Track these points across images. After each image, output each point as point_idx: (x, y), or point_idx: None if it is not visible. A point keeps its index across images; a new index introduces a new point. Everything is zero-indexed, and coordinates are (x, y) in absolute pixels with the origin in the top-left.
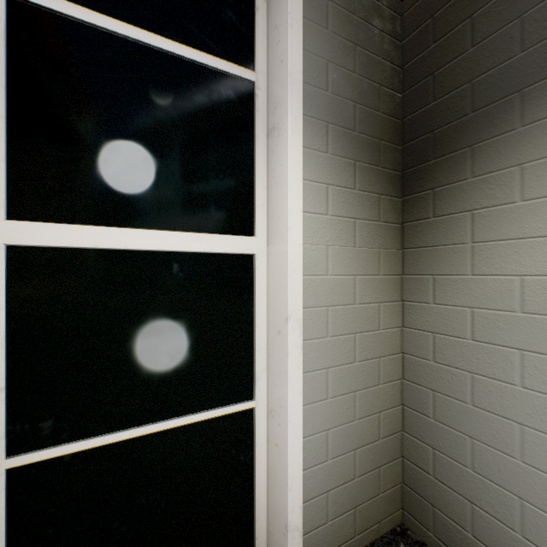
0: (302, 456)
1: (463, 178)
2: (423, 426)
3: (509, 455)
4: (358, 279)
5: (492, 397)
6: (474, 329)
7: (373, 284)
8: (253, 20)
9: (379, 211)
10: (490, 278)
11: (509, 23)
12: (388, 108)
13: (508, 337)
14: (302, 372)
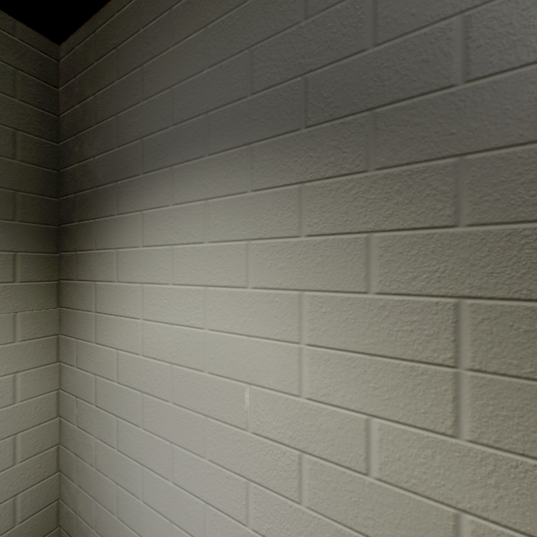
0: None
1: (92, 248)
2: (72, 491)
3: (113, 512)
4: None
5: (105, 459)
6: (97, 395)
7: (4, 354)
8: None
9: (14, 270)
10: (104, 348)
11: (113, 116)
12: (34, 157)
13: (112, 404)
14: None
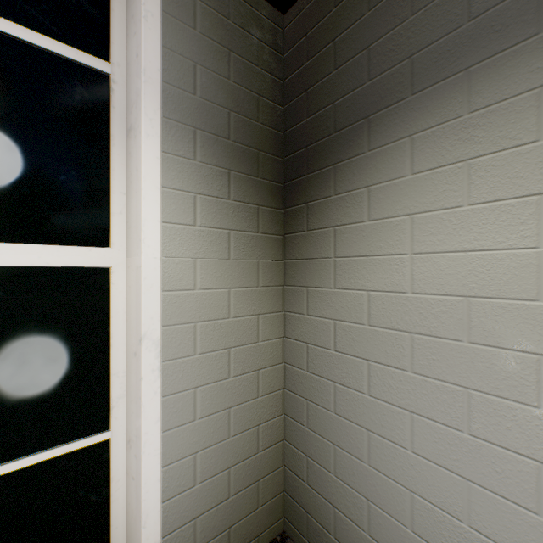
0: (163, 487)
1: (328, 194)
2: (300, 434)
3: (360, 459)
4: (233, 292)
5: (349, 405)
6: (336, 340)
7: (252, 296)
8: (109, 5)
9: (258, 222)
10: (347, 292)
11: (360, 52)
12: (268, 120)
13: (360, 348)
14: (160, 396)
